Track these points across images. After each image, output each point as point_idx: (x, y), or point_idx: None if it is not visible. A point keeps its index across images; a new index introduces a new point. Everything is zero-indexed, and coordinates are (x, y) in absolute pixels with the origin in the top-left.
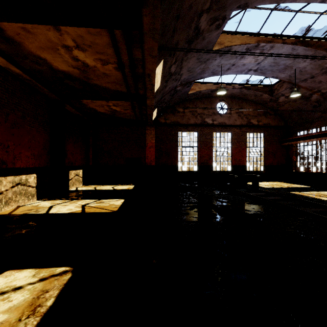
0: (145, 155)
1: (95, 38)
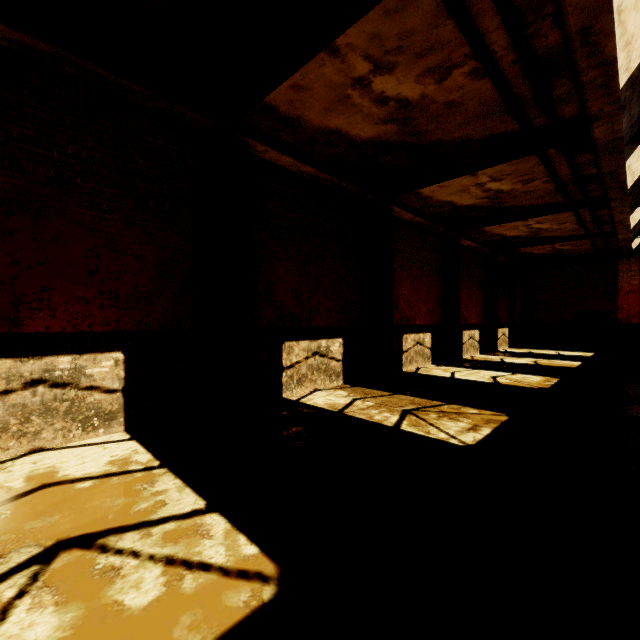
0: (616, 306)
1: (557, 216)
